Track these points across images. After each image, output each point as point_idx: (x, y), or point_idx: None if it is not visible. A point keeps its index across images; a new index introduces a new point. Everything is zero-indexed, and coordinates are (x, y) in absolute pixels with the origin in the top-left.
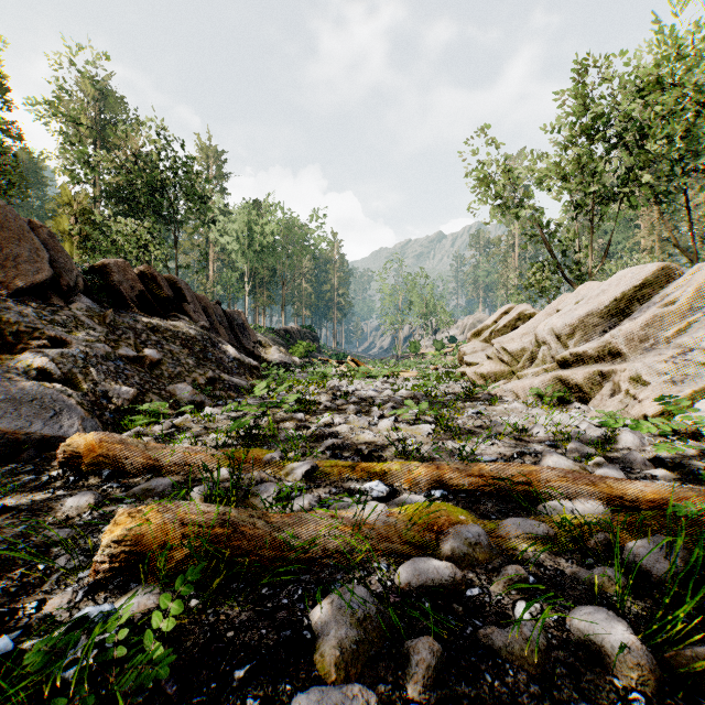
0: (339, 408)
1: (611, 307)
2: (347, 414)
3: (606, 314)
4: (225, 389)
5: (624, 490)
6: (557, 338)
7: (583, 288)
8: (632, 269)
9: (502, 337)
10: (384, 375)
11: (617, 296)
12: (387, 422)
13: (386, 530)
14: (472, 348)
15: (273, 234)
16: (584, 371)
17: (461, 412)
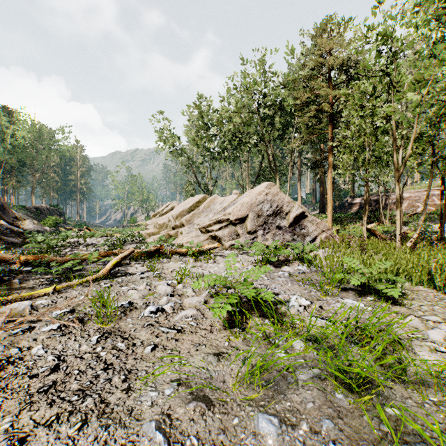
0: (76, 247)
1: (189, 209)
2: (79, 248)
3: (188, 211)
4: (6, 244)
5: (135, 251)
6: (174, 219)
7: (188, 200)
8: (198, 195)
9: (159, 218)
10: (106, 235)
11: (191, 205)
12: (93, 248)
13: (82, 259)
14: (151, 222)
15: (25, 138)
16: (175, 231)
17: (127, 246)
